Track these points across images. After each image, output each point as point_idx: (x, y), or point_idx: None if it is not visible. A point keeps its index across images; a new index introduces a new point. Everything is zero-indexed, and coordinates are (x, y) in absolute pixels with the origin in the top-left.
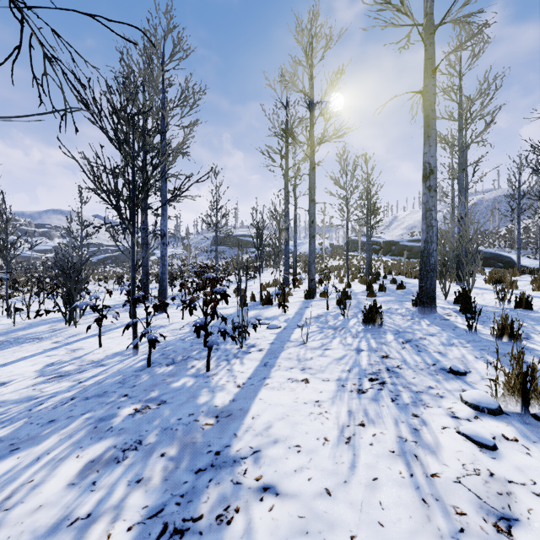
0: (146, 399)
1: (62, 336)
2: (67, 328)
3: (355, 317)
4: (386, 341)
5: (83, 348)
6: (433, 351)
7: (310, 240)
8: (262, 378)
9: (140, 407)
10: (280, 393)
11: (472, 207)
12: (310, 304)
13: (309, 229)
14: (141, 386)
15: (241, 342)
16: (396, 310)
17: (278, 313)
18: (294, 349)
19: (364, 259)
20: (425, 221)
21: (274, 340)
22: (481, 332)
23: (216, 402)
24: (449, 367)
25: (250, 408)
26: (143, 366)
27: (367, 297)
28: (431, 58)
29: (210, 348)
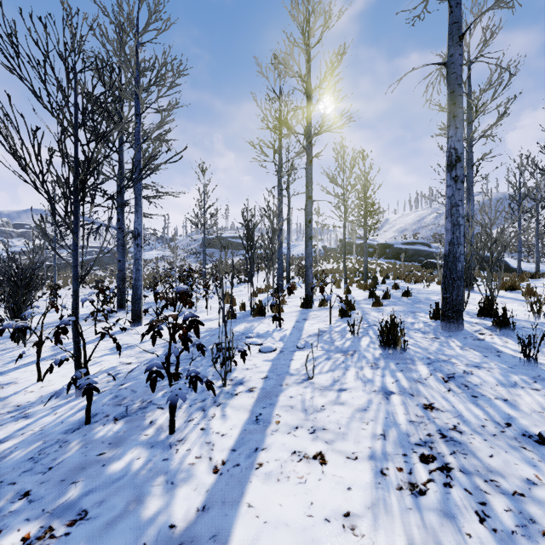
0: (54, 507)
1: (1, 360)
2: (13, 348)
3: (366, 335)
4: (419, 376)
5: (16, 382)
6: (494, 397)
7: (306, 242)
8: (253, 450)
9: (35, 534)
10: (282, 490)
11: (475, 209)
12: (308, 315)
13: (305, 229)
14: (59, 470)
15: (224, 378)
16: (411, 324)
17: (272, 327)
18: (296, 389)
19: (359, 262)
20: (450, 219)
21: (269, 372)
22: (538, 361)
23: (173, 515)
24: (534, 431)
25: (230, 534)
26: (81, 421)
27: (372, 306)
28: (458, 22)
29: (171, 405)
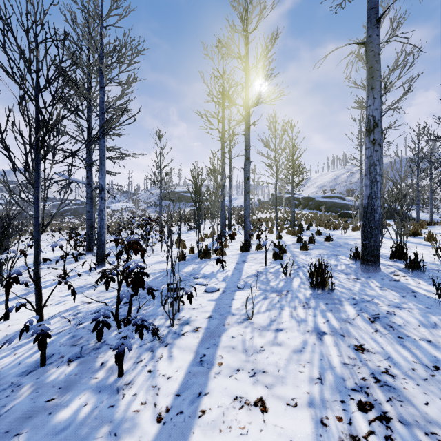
0: None
1: None
2: None
3: (297, 276)
4: (347, 316)
5: None
6: (418, 338)
7: (245, 196)
8: (196, 395)
9: None
10: None
11: None
12: (246, 257)
13: (244, 185)
14: (6, 420)
15: (172, 318)
16: (335, 266)
17: (216, 269)
18: (237, 329)
19: (287, 212)
20: (369, 176)
21: (213, 312)
22: None
23: None
24: None
25: None
26: (37, 362)
27: (300, 250)
28: (375, 7)
29: (117, 354)
